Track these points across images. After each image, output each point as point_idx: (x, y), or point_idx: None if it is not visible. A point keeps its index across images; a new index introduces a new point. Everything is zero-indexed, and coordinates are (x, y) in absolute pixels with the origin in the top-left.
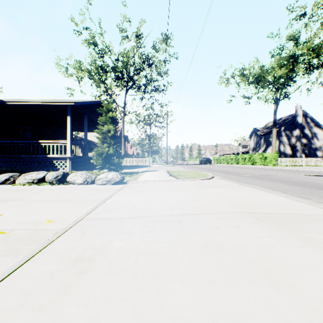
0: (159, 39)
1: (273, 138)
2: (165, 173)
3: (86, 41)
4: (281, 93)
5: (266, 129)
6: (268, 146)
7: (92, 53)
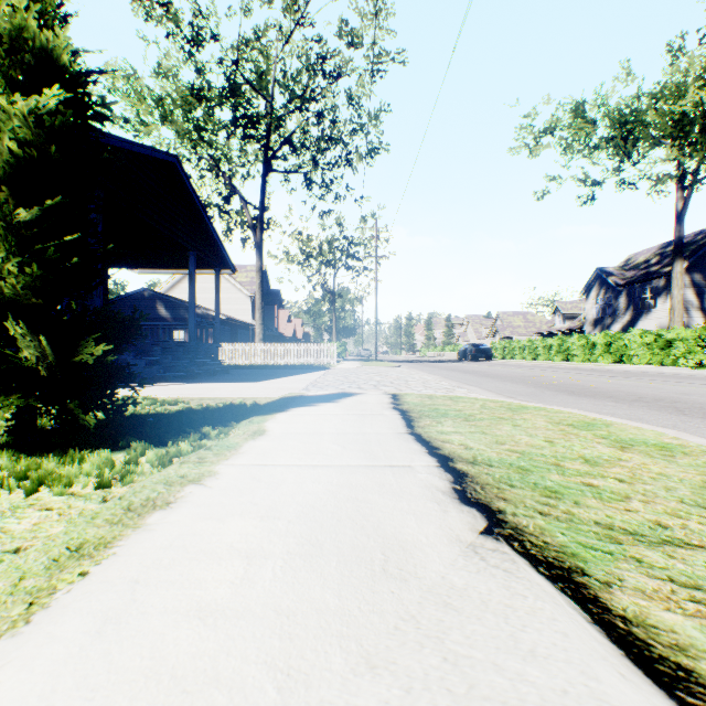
0: (357, 3)
1: (676, 287)
2: (399, 439)
3: (142, 3)
4: (705, 157)
5: (631, 271)
6: (640, 312)
7: (167, 51)
